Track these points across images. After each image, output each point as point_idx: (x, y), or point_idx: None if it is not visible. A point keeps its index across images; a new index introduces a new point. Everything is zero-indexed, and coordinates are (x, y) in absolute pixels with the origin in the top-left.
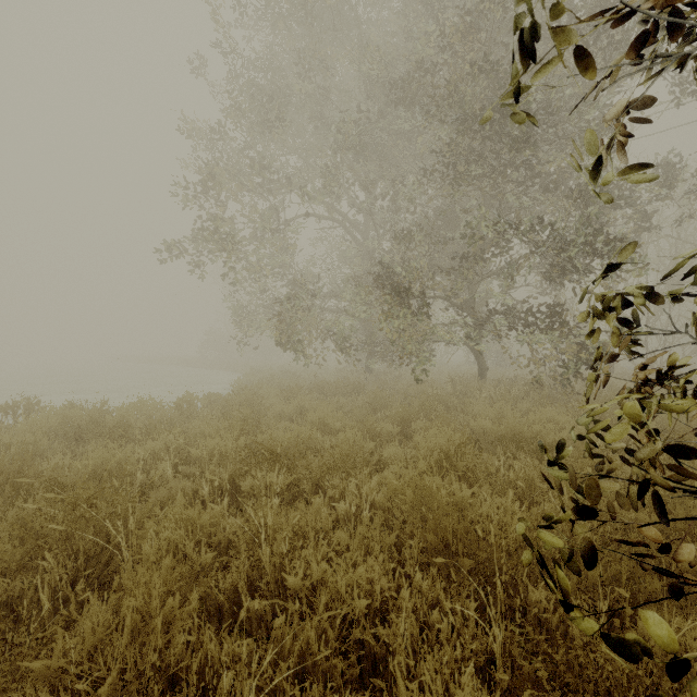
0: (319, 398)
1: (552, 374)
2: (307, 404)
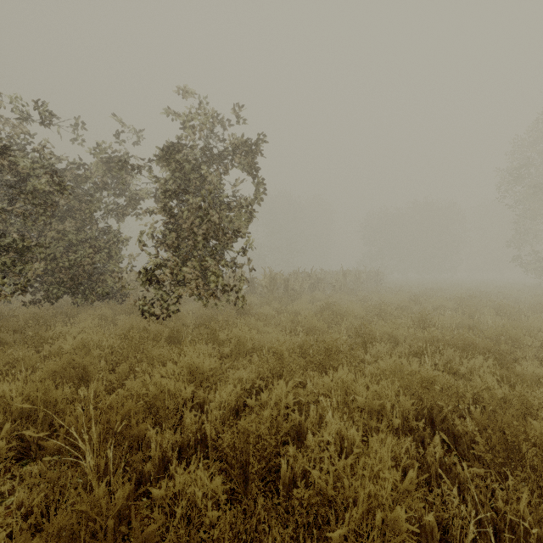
0: None
1: None
2: None
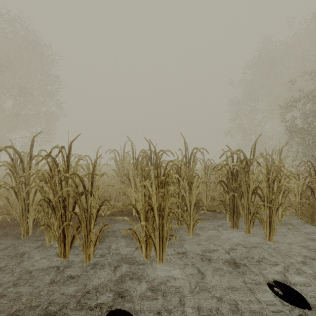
0: None
1: None
2: None
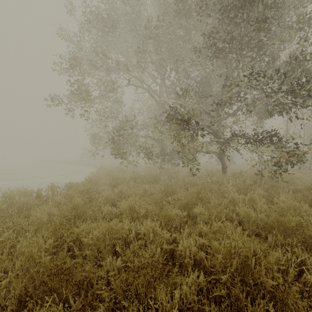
0: (134, 184)
1: (255, 169)
2: (124, 191)
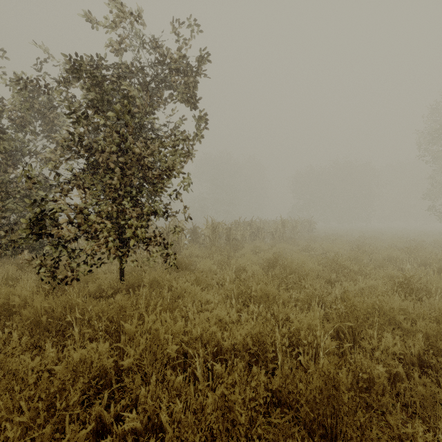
0: None
1: None
2: None
